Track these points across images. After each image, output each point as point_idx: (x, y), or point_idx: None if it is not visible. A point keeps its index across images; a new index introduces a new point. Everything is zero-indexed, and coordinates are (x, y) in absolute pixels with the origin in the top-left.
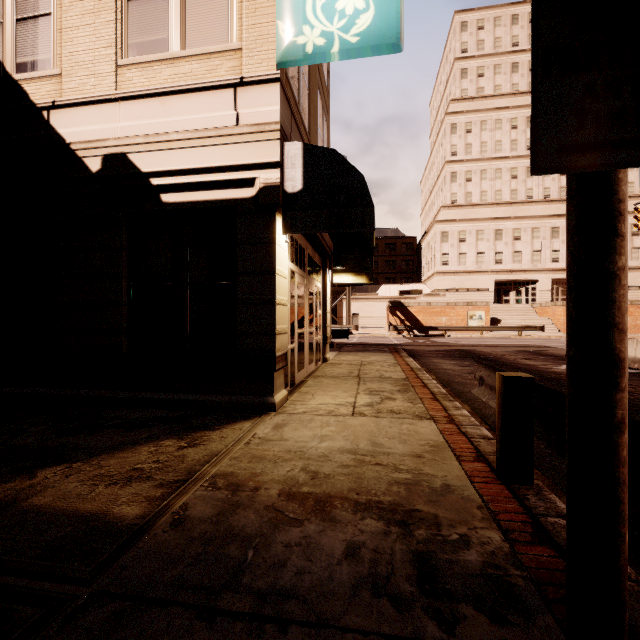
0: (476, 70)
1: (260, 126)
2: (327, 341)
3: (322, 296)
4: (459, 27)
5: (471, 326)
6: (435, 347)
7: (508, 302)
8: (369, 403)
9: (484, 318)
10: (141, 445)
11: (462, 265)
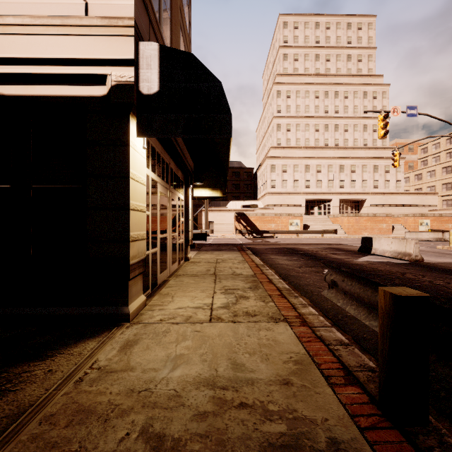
0: (293, 56)
1: (112, 20)
2: (189, 243)
3: (184, 206)
4: (282, 25)
5: (291, 230)
6: (269, 246)
7: (313, 214)
8: (225, 304)
9: (299, 225)
10: None
11: (284, 188)
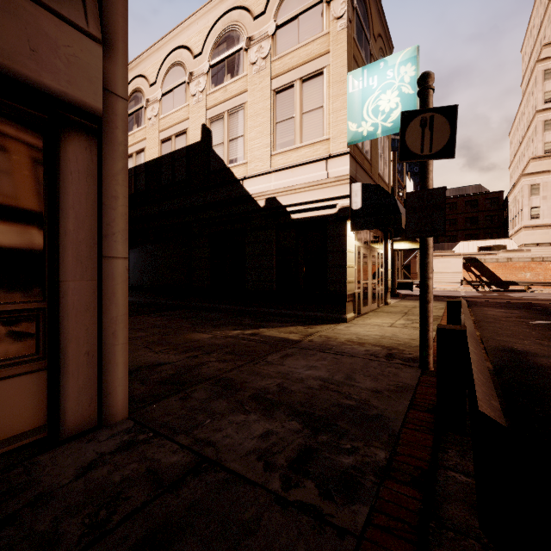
0: None
1: (339, 177)
2: (388, 290)
3: (384, 259)
4: None
5: None
6: (500, 300)
7: None
8: (403, 323)
9: None
10: (289, 327)
11: None
